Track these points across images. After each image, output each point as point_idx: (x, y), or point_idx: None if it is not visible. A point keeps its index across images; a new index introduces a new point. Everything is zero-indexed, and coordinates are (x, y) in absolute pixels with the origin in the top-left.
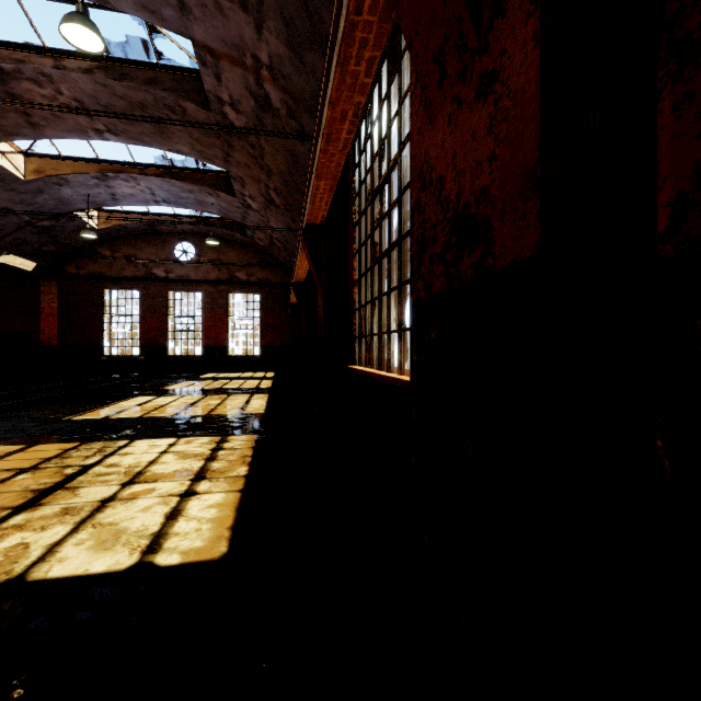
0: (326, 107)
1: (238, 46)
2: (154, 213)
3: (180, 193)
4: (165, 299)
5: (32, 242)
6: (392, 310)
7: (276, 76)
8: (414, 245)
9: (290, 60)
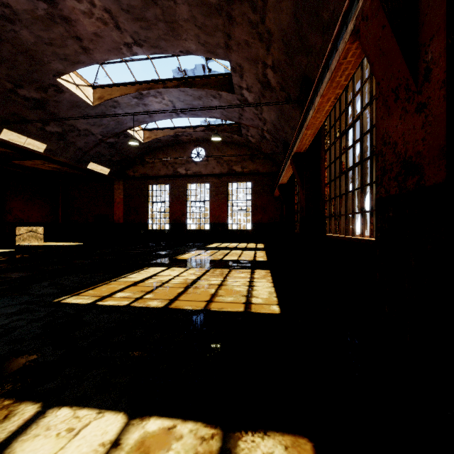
0: None
1: None
2: (178, 126)
3: (192, 101)
4: (185, 189)
5: (105, 154)
6: None
7: None
8: None
9: None
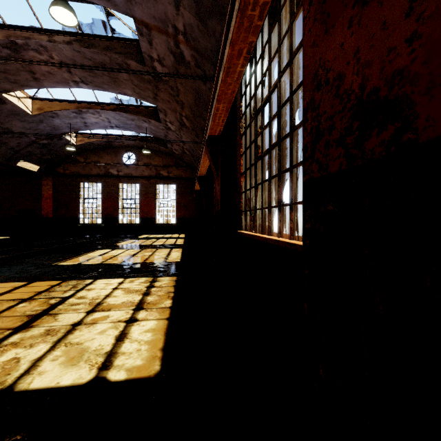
0: (228, 47)
1: (163, 20)
2: (110, 134)
3: (126, 121)
4: (117, 188)
5: (37, 153)
6: (272, 192)
7: (188, 39)
8: (307, 136)
9: (198, 27)
